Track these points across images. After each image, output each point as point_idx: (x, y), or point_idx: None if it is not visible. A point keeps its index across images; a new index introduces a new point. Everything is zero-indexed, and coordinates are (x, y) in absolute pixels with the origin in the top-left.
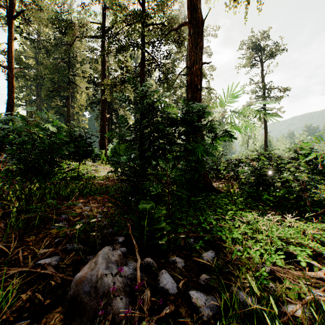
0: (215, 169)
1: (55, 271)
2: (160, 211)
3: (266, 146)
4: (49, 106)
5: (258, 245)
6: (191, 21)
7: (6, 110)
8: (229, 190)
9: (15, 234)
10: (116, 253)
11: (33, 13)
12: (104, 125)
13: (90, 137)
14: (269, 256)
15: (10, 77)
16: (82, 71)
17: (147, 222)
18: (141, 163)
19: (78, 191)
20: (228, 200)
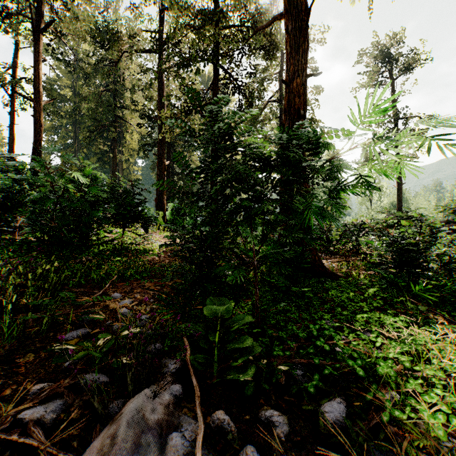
0: (323, 239)
1: (46, 439)
2: (241, 317)
3: (400, 204)
4: (90, 152)
5: (432, 393)
6: (289, 12)
7: (31, 158)
8: (350, 273)
9: (5, 349)
10: (161, 401)
11: (67, 23)
12: (162, 176)
13: (138, 193)
14: (453, 414)
15: (37, 113)
16: (132, 102)
17: (218, 337)
18: (212, 232)
19: (119, 273)
20: (352, 292)
